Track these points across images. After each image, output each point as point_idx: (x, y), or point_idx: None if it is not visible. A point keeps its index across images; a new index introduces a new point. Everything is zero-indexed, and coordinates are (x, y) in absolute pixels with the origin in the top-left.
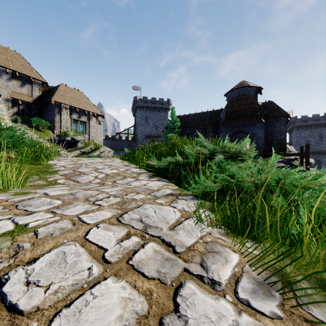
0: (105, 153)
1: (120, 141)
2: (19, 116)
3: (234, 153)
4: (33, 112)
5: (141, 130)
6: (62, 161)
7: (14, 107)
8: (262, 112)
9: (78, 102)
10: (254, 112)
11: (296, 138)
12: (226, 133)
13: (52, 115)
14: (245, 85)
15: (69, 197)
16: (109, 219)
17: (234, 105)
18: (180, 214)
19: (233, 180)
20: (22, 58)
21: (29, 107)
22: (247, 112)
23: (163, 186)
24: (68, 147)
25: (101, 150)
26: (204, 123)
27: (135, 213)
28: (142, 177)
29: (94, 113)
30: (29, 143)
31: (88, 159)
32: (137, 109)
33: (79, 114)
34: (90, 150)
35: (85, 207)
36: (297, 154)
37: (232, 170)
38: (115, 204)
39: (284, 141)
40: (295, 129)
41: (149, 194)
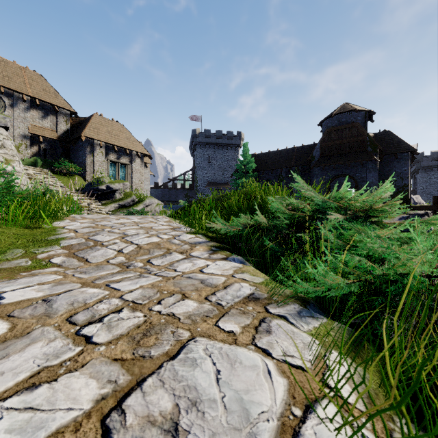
0: (151, 207)
1: (174, 190)
2: (40, 157)
3: (360, 210)
4: (58, 152)
5: (202, 174)
6: (77, 221)
7: (34, 146)
8: (374, 147)
9: (116, 137)
10: (363, 147)
11: (422, 184)
12: (321, 178)
13: (82, 156)
14: (349, 109)
15: (34, 312)
16: (76, 428)
17: (333, 137)
18: (284, 386)
19: (378, 268)
20: (44, 80)
21: (53, 146)
22: (353, 147)
23: (234, 275)
24: (102, 199)
25: (146, 203)
26: (289, 163)
27: (164, 386)
28: (198, 250)
29: (138, 153)
30: (26, 195)
31: (119, 218)
32: (196, 146)
33: (118, 154)
34: (131, 202)
35: (51, 348)
36: (429, 207)
37: (373, 246)
38: (127, 335)
39: (408, 189)
40: (421, 170)
41: (207, 300)
